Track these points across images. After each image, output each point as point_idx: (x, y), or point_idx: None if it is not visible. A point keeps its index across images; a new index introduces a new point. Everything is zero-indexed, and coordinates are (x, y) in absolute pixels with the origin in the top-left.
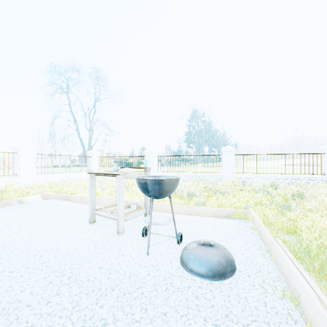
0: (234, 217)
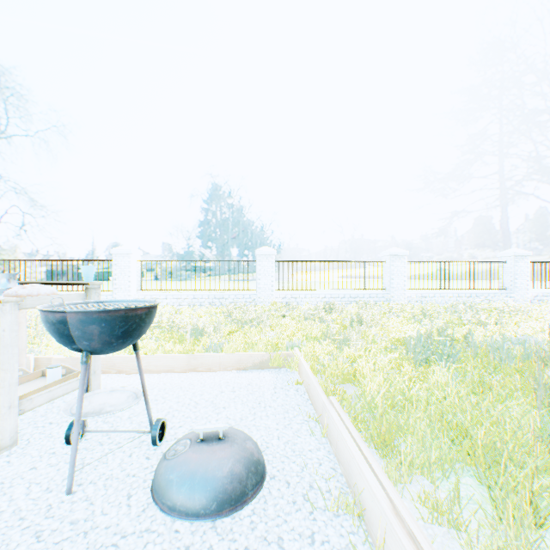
0: (271, 367)
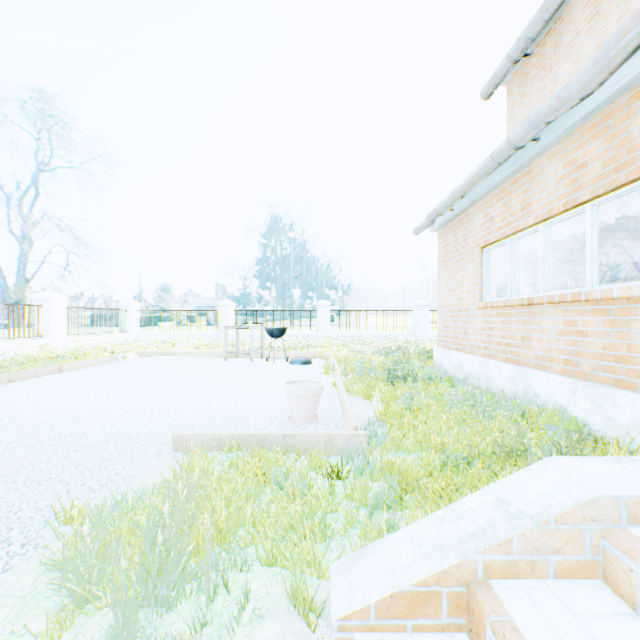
0: (319, 357)
